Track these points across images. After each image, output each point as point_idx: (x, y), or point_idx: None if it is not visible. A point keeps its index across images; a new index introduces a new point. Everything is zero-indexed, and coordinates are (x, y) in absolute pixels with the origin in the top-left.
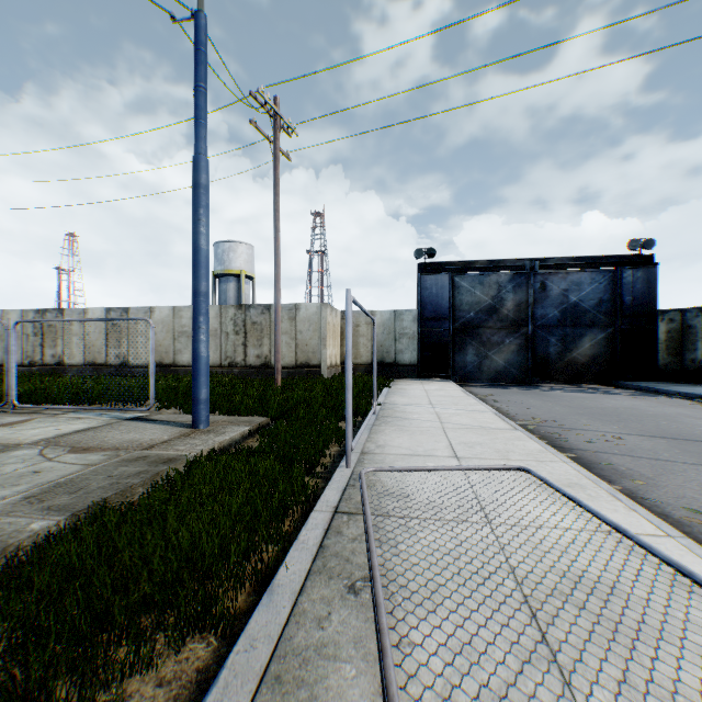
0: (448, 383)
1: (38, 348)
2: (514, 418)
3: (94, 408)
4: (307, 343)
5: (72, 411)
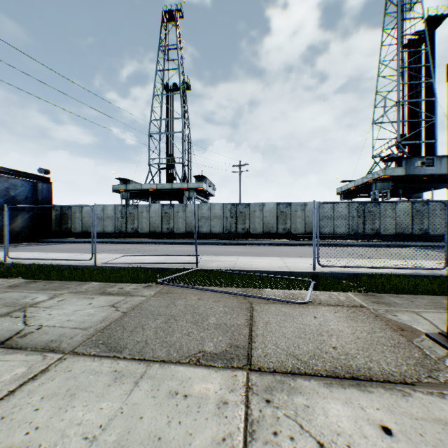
0: None
1: None
2: None
3: None
4: None
5: None
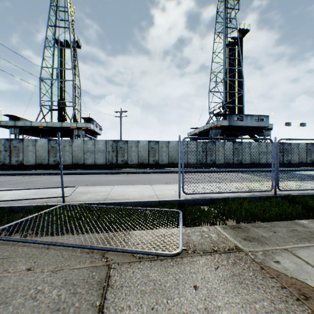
0: None
1: None
2: None
3: None
4: None
5: None
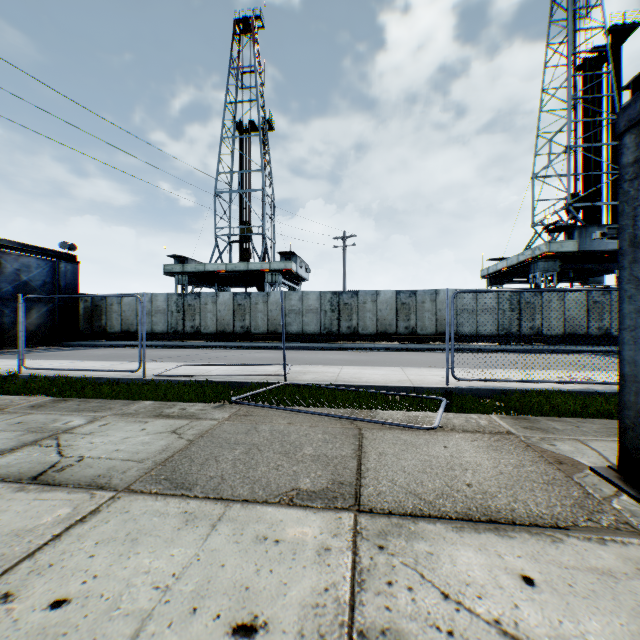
0: None
1: None
2: None
3: None
4: None
5: None
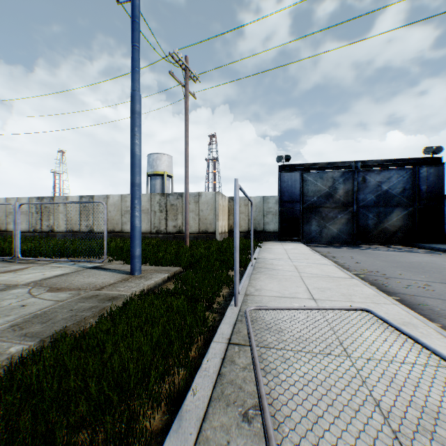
0: (299, 244)
1: (39, 221)
2: (349, 269)
3: (68, 260)
4: (206, 218)
5: (55, 262)
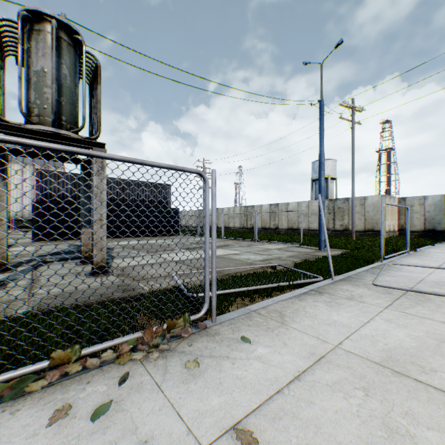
0: None
1: (245, 221)
2: None
3: (281, 242)
4: (371, 218)
5: (273, 243)
